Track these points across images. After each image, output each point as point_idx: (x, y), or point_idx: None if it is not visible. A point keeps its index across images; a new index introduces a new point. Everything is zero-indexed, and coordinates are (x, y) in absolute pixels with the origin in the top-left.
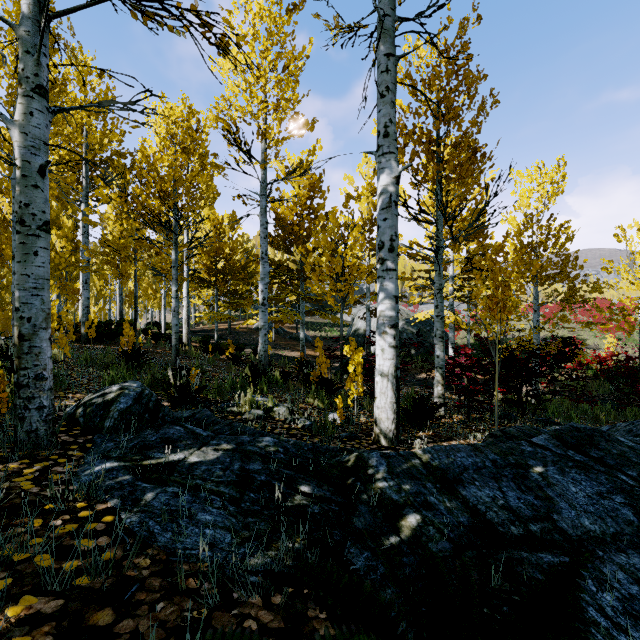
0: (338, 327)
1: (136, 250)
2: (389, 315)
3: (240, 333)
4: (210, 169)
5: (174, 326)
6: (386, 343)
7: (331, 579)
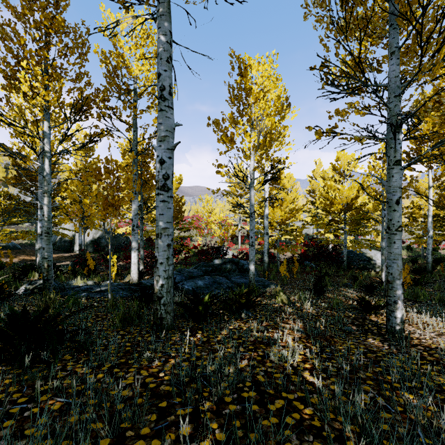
0: None
1: None
2: (136, 246)
3: None
4: None
5: None
6: (135, 254)
7: None
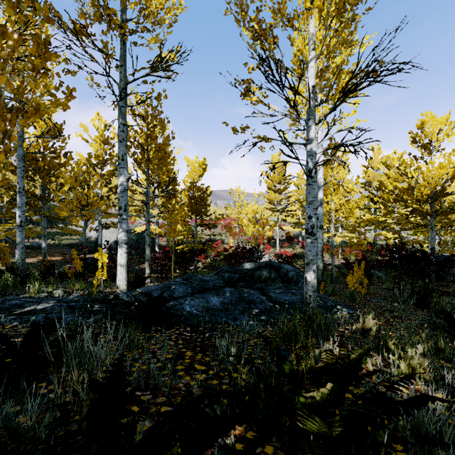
0: (70, 235)
1: None
2: (124, 239)
3: None
4: None
5: None
6: (123, 251)
7: (122, 299)
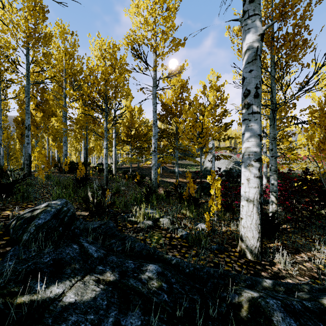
0: (195, 166)
1: (87, 123)
2: (254, 150)
3: (143, 169)
4: (124, 73)
5: (105, 164)
6: (251, 174)
7: None
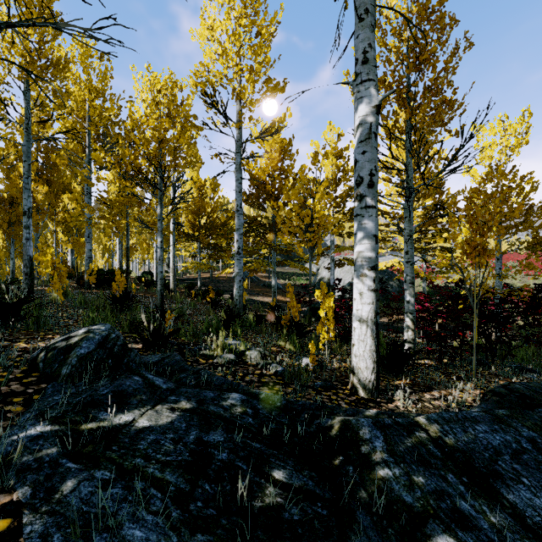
0: (305, 276)
1: (128, 207)
2: (368, 256)
3: (220, 281)
4: (190, 130)
5: (159, 273)
6: (365, 286)
7: None
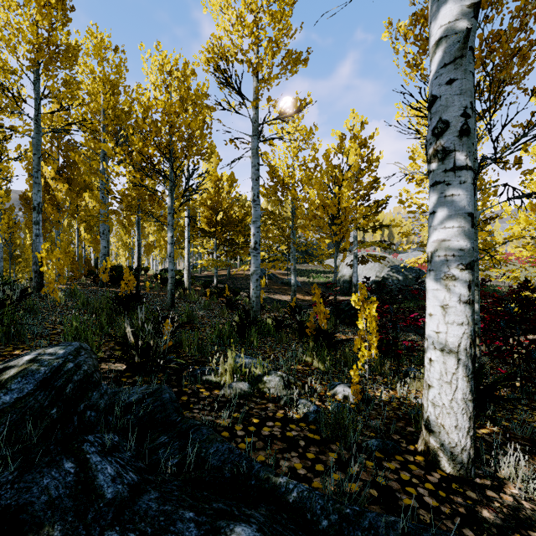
0: (324, 274)
1: (139, 201)
2: (458, 247)
3: (238, 278)
4: (202, 113)
5: (170, 271)
6: (453, 295)
7: None
